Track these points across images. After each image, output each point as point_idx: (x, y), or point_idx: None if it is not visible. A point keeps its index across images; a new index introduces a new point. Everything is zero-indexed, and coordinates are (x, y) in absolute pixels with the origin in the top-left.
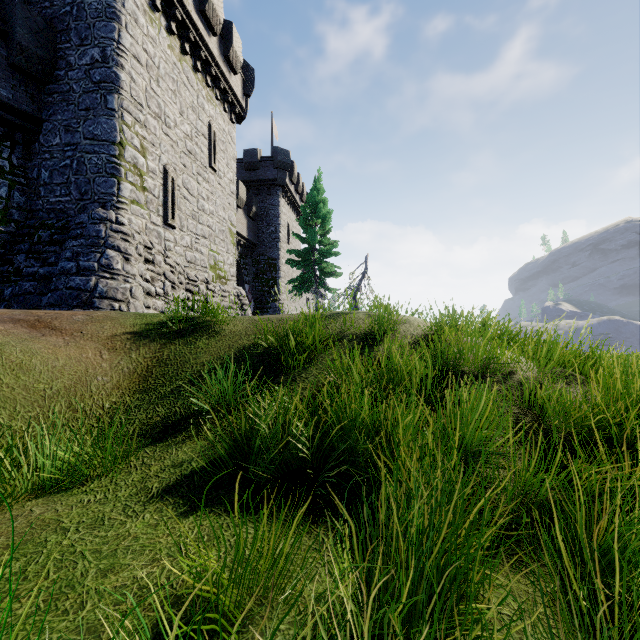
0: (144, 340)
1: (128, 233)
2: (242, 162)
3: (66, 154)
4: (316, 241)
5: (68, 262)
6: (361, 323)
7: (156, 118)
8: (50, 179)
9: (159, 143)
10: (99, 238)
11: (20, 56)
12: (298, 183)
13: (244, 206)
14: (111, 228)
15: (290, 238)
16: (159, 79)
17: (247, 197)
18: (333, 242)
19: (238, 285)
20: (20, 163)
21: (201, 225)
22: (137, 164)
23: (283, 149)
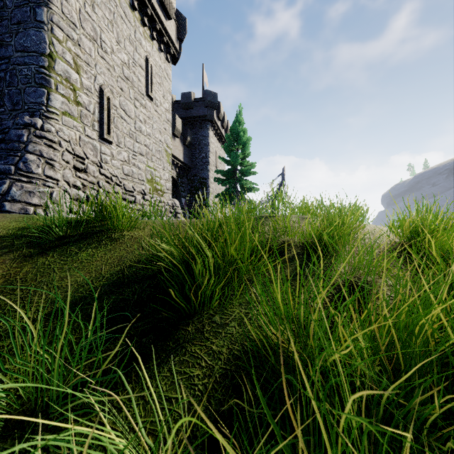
0: (1, 250)
1: (53, 139)
2: (180, 103)
3: (0, 67)
4: (238, 163)
5: None
6: (296, 227)
7: (91, 40)
8: None
9: (94, 64)
10: (20, 142)
11: None
12: (223, 120)
13: (181, 136)
14: (34, 133)
15: (217, 163)
16: (94, 5)
17: (183, 129)
18: (251, 164)
19: (176, 199)
20: None
21: (138, 144)
22: (69, 79)
23: (211, 91)
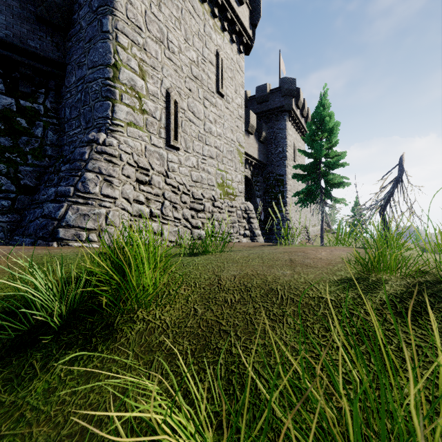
0: None
1: (113, 153)
2: (254, 98)
3: (78, 89)
4: (322, 154)
5: (52, 188)
6: None
7: (157, 42)
8: (70, 115)
9: (161, 67)
10: (82, 161)
11: (41, 7)
12: (303, 107)
13: (255, 132)
14: (95, 149)
15: (296, 156)
16: (161, 5)
17: (258, 125)
18: (340, 153)
19: (250, 199)
20: (53, 106)
21: (208, 146)
22: (135, 86)
23: (289, 78)
